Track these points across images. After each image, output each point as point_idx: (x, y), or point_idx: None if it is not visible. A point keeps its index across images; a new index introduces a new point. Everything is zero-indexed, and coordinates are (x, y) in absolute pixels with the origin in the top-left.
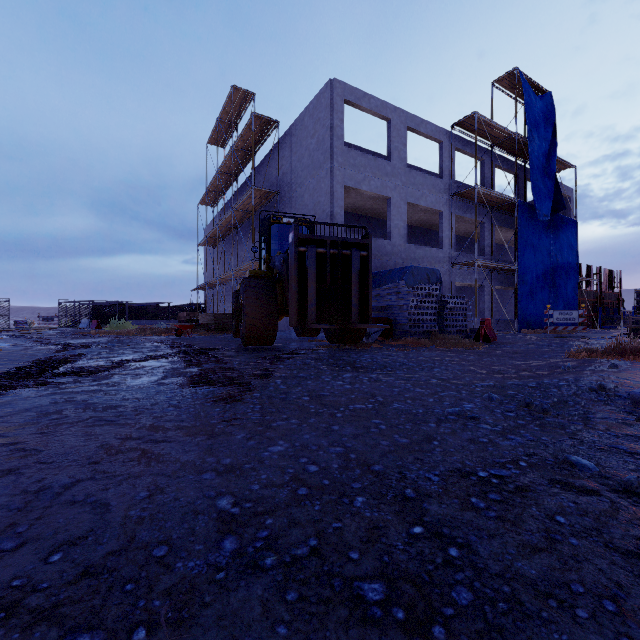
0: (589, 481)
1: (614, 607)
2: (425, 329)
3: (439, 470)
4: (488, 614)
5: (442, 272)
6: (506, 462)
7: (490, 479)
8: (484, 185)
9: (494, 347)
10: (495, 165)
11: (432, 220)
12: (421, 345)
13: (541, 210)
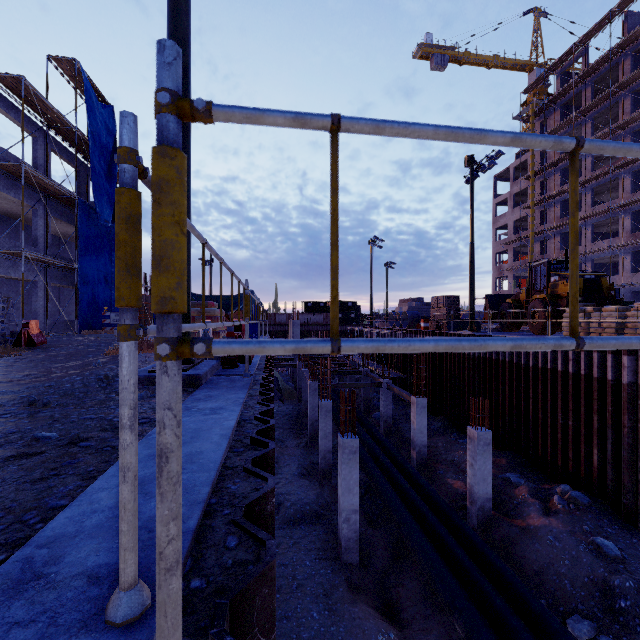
0: (44, 447)
1: (4, 514)
2: None
3: None
4: None
5: None
6: None
7: None
8: (37, 166)
9: (39, 351)
10: (53, 149)
11: None
12: None
13: (103, 215)
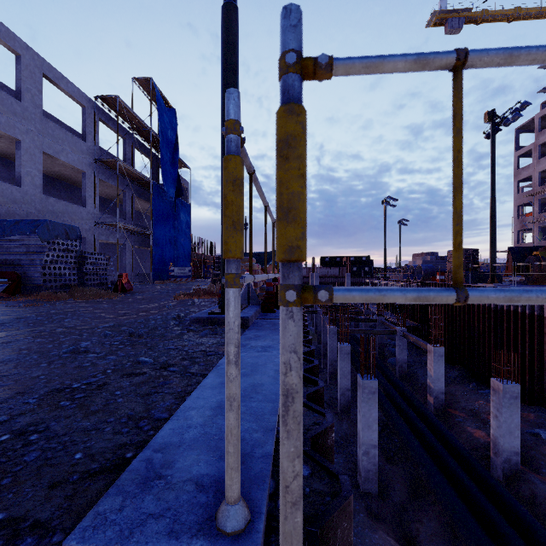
0: (144, 369)
1: (126, 419)
2: (63, 283)
3: (39, 394)
4: (49, 455)
5: (86, 229)
6: (98, 373)
7: (81, 387)
8: (126, 160)
9: (129, 296)
10: (136, 147)
11: (75, 177)
12: (57, 299)
13: (169, 193)
